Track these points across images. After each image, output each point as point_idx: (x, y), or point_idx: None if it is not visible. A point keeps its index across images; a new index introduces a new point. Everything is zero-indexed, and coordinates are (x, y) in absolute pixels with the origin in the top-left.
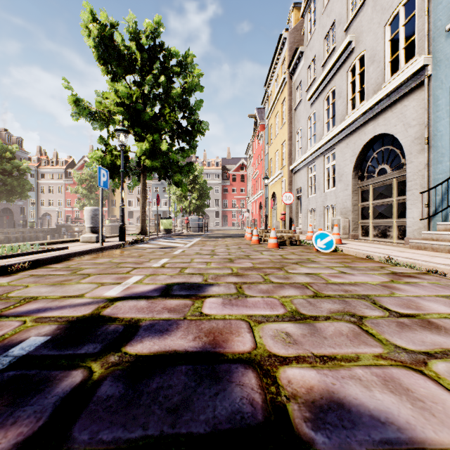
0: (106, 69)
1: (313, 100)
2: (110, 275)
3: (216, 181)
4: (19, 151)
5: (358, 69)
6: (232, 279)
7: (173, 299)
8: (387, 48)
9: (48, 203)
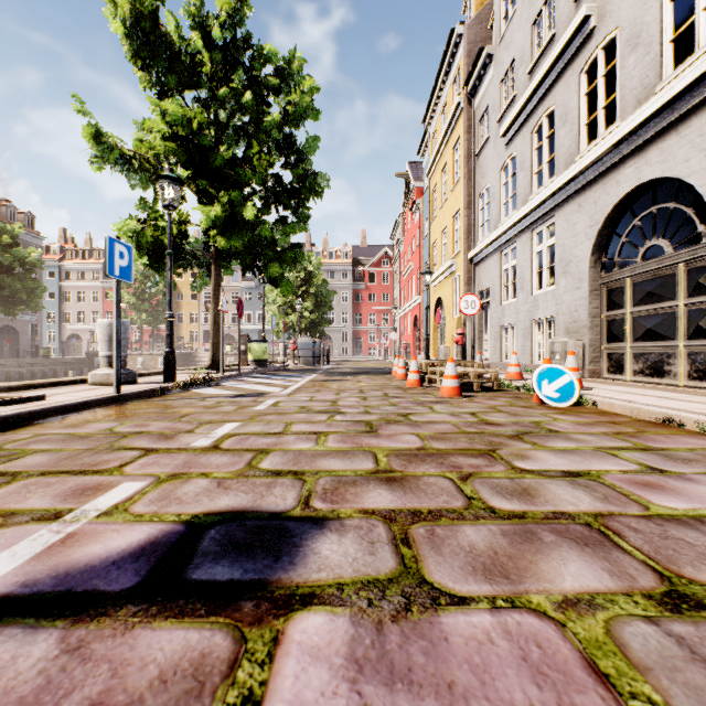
0: (148, 79)
1: (512, 134)
2: (67, 477)
3: (344, 283)
4: (28, 235)
5: (603, 67)
6: (378, 497)
7: (170, 617)
8: (666, 15)
9: (77, 318)
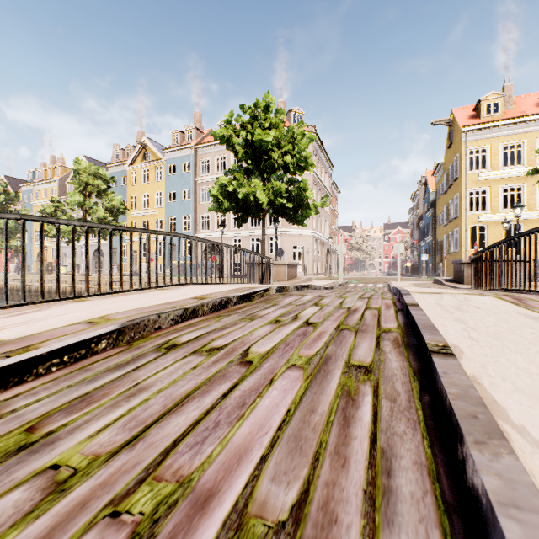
0: None
1: None
2: None
3: None
4: None
5: None
6: None
7: None
8: None
9: None
